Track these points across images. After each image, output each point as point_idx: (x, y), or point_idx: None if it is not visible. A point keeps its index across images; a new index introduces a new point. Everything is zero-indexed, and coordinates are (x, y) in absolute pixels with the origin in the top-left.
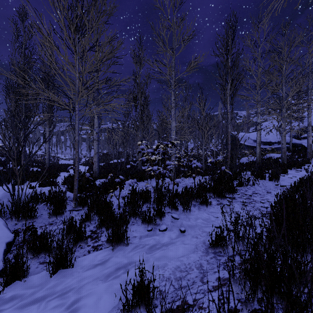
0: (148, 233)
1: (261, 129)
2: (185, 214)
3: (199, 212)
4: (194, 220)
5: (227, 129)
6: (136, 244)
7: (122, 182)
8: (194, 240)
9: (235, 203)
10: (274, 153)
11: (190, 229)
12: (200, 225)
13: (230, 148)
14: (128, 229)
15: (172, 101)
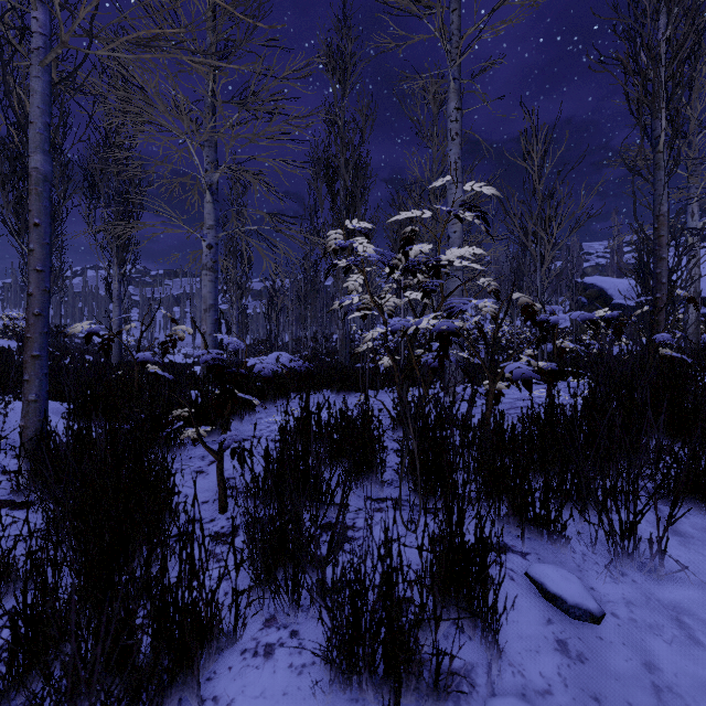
0: None
1: None
2: (618, 572)
3: (696, 555)
4: None
5: (655, 207)
6: None
7: (281, 395)
8: None
9: None
10: None
11: None
12: None
13: (665, 277)
14: (215, 705)
15: (452, 117)
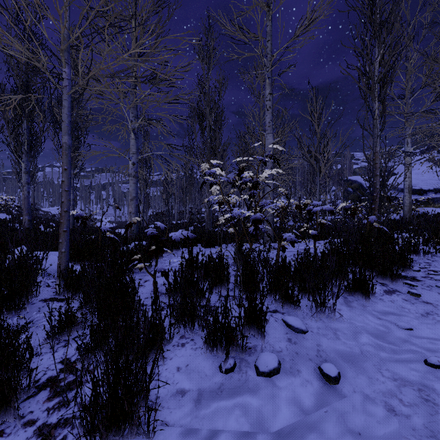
0: (224, 381)
1: (420, 159)
2: (318, 319)
3: (353, 313)
4: (350, 336)
5: (373, 148)
6: (181, 428)
7: (175, 247)
8: (390, 426)
9: (428, 290)
10: (429, 207)
11: (350, 367)
12: (374, 355)
13: (379, 185)
14: (166, 359)
15: (267, 98)
